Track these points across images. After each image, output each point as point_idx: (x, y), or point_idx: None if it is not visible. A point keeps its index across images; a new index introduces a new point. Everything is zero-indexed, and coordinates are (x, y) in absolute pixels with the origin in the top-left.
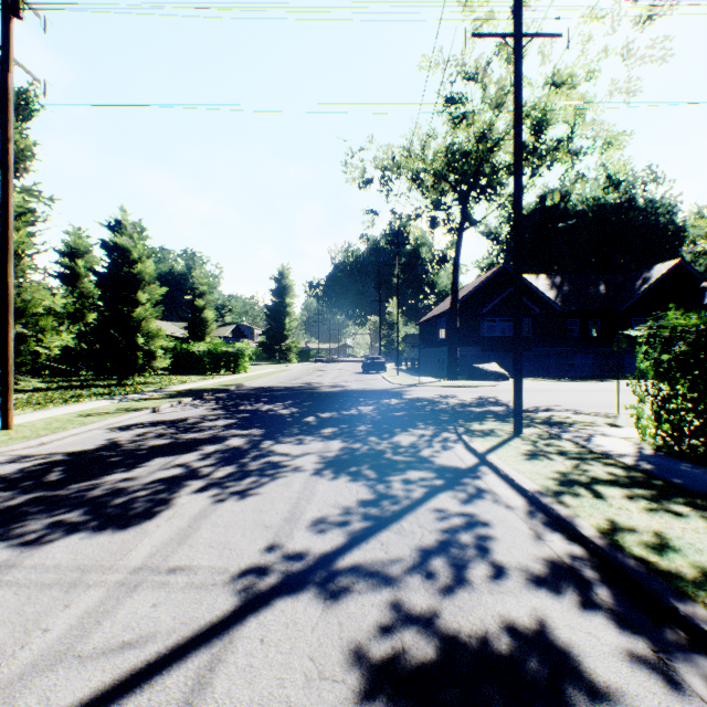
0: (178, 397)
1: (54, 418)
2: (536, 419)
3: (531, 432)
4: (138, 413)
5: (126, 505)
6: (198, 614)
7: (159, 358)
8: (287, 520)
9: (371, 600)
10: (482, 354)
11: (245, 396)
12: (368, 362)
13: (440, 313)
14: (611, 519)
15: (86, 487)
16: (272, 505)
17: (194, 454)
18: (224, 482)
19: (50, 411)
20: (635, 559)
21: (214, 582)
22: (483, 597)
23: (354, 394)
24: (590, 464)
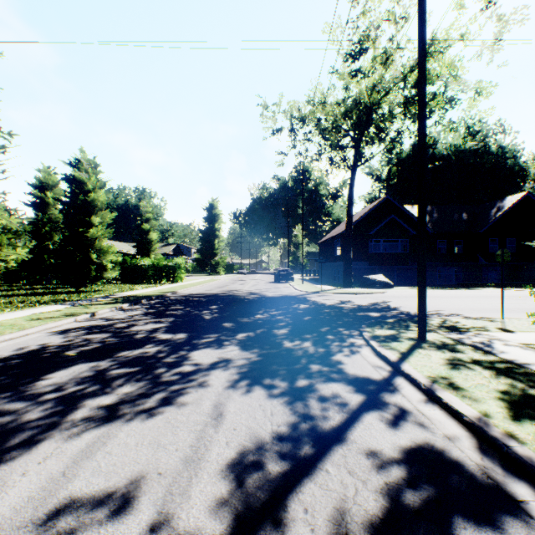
0: (119, 302)
1: None
2: (431, 323)
3: (434, 337)
4: (78, 318)
5: (4, 435)
6: None
7: (109, 270)
8: (187, 462)
9: None
10: (369, 267)
11: (177, 301)
12: (279, 274)
13: (336, 234)
14: None
15: None
16: (173, 435)
17: (111, 362)
18: (129, 399)
19: (1, 316)
20: None
21: None
22: None
23: (268, 300)
24: (511, 376)
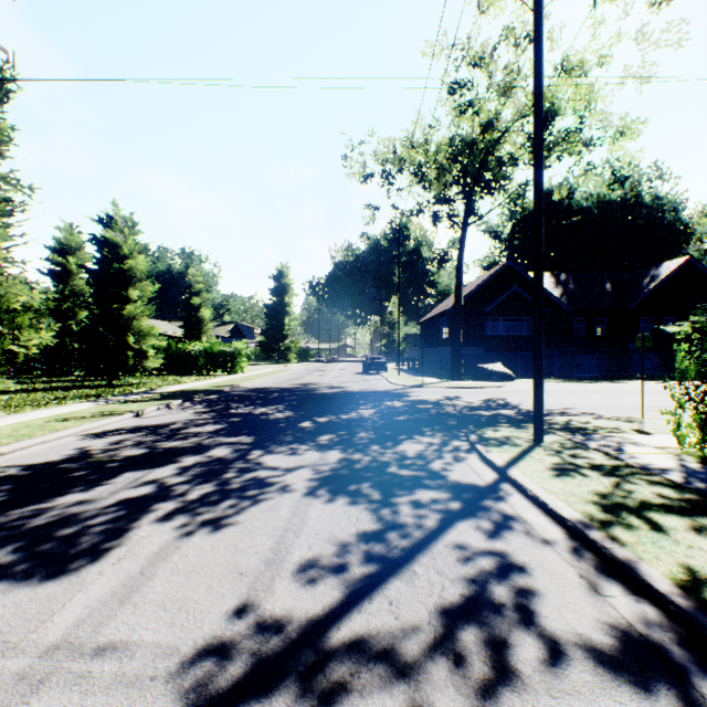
0: (167, 399)
1: (25, 423)
2: (554, 424)
3: (553, 440)
4: (119, 417)
5: (69, 539)
6: None
7: (151, 358)
8: (268, 563)
9: None
10: (485, 353)
11: (239, 397)
12: (368, 362)
13: (442, 311)
14: (686, 565)
15: (29, 513)
16: (251, 539)
17: (170, 468)
18: (198, 505)
19: (24, 415)
20: None
21: (154, 674)
22: (541, 703)
23: (354, 396)
24: (632, 482)
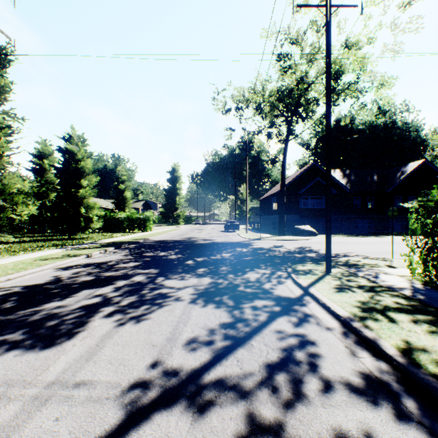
0: (105, 247)
1: (21, 261)
2: (338, 262)
3: (337, 271)
4: (77, 258)
5: (54, 327)
6: (90, 429)
7: (95, 222)
8: (169, 340)
9: (230, 414)
10: (300, 219)
11: (149, 246)
12: (228, 224)
13: (273, 193)
14: (405, 340)
15: (29, 313)
16: (159, 327)
17: (110, 287)
18: (127, 308)
19: (19, 256)
20: (432, 376)
21: (108, 396)
22: (318, 410)
23: (218, 245)
24: (381, 295)
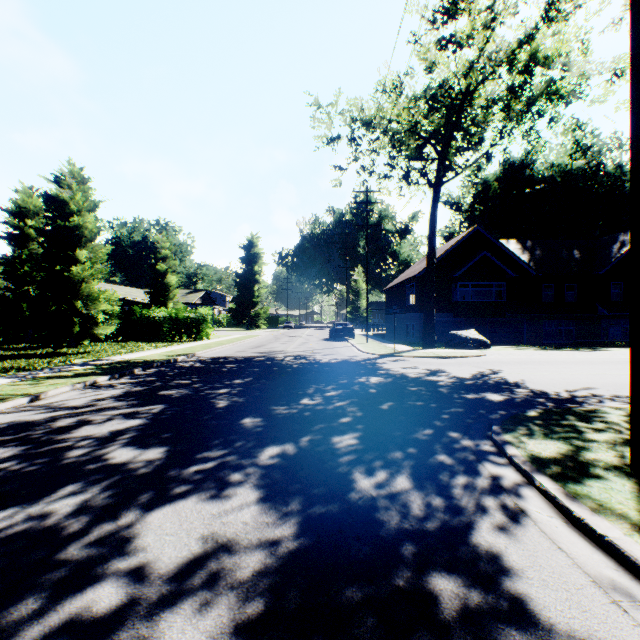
0: (97, 373)
1: None
2: (614, 422)
3: None
4: None
5: None
6: None
7: (101, 324)
8: None
9: None
10: (453, 319)
11: (187, 370)
12: (335, 329)
13: (409, 277)
14: None
15: None
16: None
17: None
18: None
19: None
20: None
21: None
22: None
23: (320, 369)
24: None
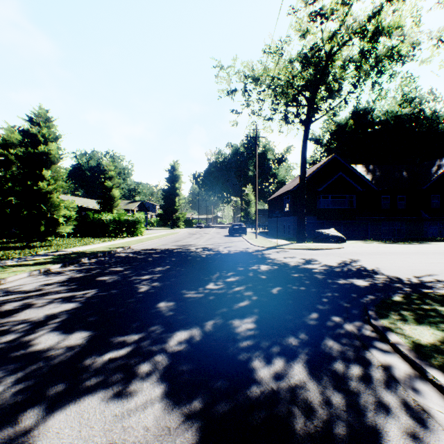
0: (52, 262)
1: None
2: None
3: None
4: None
5: None
6: None
7: (61, 225)
8: None
9: None
10: (318, 221)
11: (122, 259)
12: (233, 228)
13: (286, 191)
14: None
15: None
16: None
17: None
18: None
19: None
20: None
21: None
22: None
23: (222, 258)
24: None
